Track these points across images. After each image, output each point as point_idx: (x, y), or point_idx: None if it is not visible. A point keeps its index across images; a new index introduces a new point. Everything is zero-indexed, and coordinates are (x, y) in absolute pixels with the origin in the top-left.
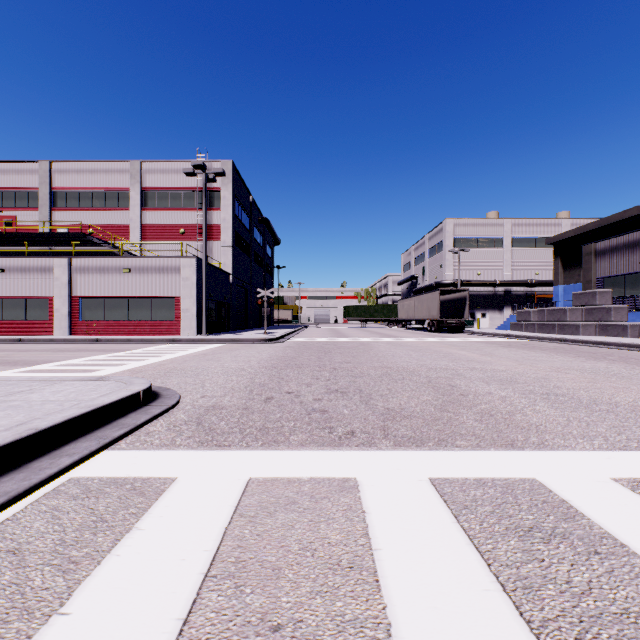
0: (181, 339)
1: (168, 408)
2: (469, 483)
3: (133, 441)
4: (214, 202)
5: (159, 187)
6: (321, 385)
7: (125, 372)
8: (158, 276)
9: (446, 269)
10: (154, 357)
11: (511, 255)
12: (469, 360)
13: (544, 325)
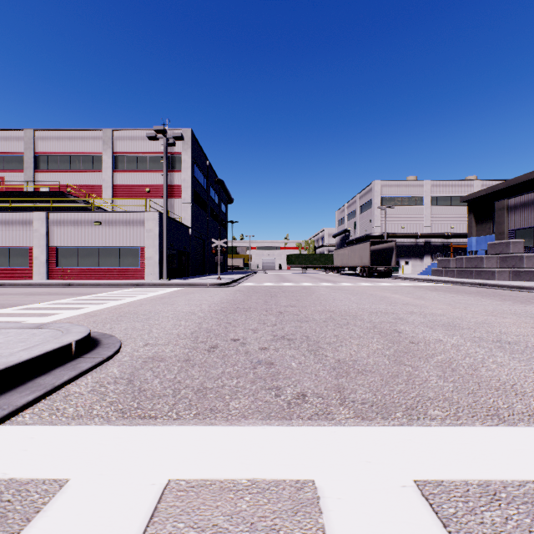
0: (144, 283)
1: (102, 361)
2: (474, 493)
3: (42, 409)
4: (175, 165)
5: (128, 152)
6: (267, 331)
7: (79, 316)
8: (125, 228)
9: (375, 223)
10: (114, 300)
11: (430, 211)
12: (405, 304)
13: (462, 271)
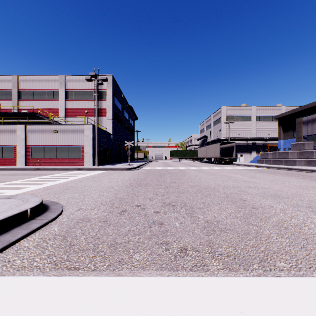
0: (83, 168)
1: (47, 222)
2: None
3: None
4: (103, 96)
5: (74, 89)
6: (159, 199)
7: (40, 189)
8: (72, 134)
9: (222, 132)
10: (64, 179)
11: (255, 125)
12: (244, 181)
13: (276, 160)
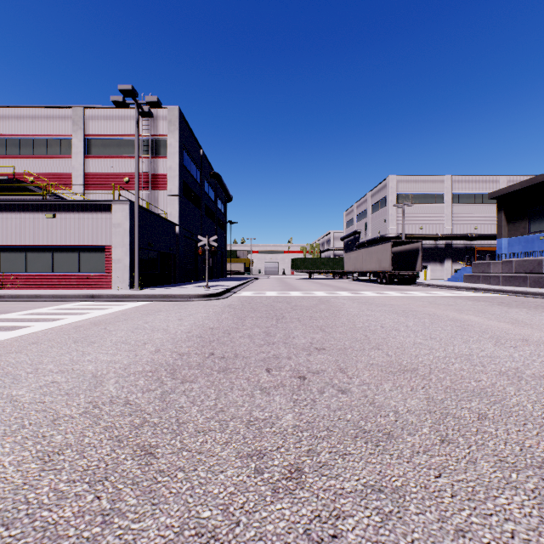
0: (101, 295)
1: None
2: None
3: None
4: (160, 150)
5: (103, 134)
6: None
7: None
8: (86, 222)
9: (390, 223)
10: (2, 331)
11: (451, 210)
12: (523, 340)
13: (512, 277)
